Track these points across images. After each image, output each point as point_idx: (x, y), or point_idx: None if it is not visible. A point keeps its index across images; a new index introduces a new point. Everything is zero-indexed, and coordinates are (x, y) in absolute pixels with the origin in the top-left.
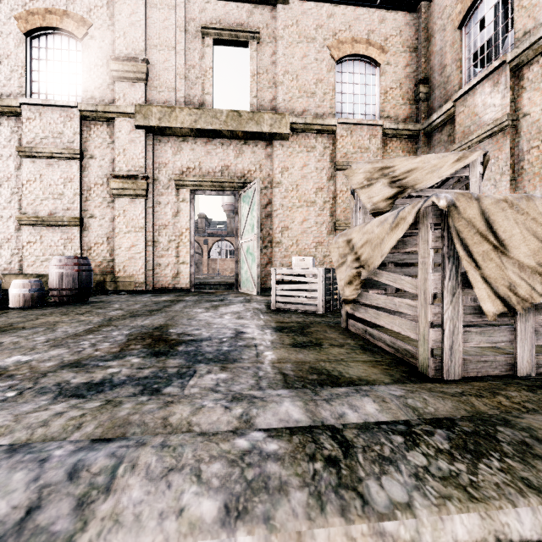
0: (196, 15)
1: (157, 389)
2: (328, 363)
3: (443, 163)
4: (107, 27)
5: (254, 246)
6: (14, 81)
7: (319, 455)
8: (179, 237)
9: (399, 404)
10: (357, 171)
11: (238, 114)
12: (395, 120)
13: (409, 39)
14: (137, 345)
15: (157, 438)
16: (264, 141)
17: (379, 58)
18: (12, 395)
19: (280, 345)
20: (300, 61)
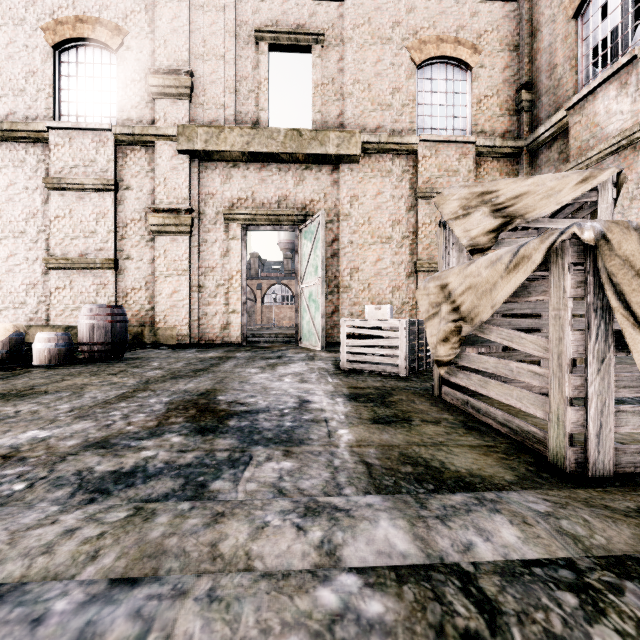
0: (249, 17)
1: (203, 484)
2: (423, 448)
3: (563, 185)
4: (146, 35)
5: (318, 292)
6: (41, 102)
7: (450, 627)
8: (228, 281)
9: (550, 529)
10: (450, 198)
11: (298, 133)
12: (491, 136)
13: (508, 35)
14: (178, 418)
15: (202, 580)
16: (330, 164)
17: (471, 59)
18: (20, 489)
19: (357, 419)
20: (373, 67)
